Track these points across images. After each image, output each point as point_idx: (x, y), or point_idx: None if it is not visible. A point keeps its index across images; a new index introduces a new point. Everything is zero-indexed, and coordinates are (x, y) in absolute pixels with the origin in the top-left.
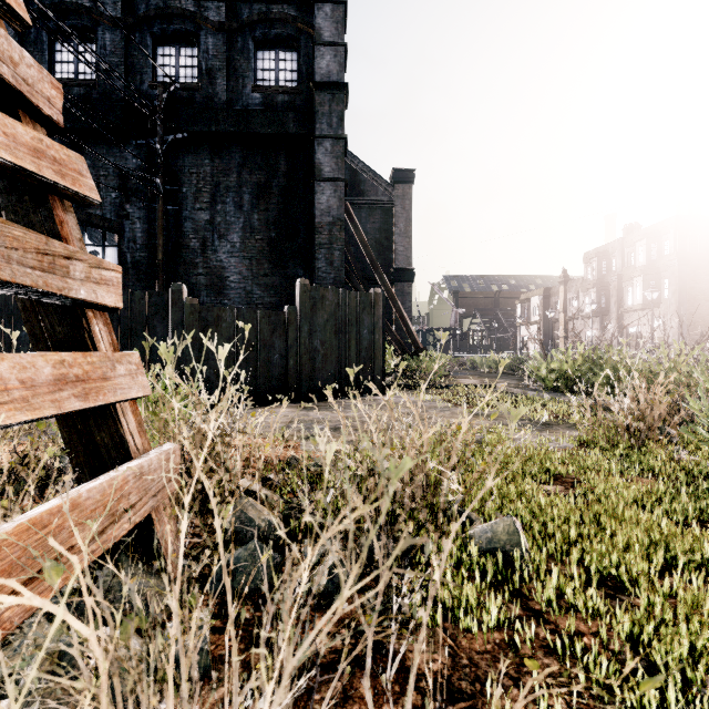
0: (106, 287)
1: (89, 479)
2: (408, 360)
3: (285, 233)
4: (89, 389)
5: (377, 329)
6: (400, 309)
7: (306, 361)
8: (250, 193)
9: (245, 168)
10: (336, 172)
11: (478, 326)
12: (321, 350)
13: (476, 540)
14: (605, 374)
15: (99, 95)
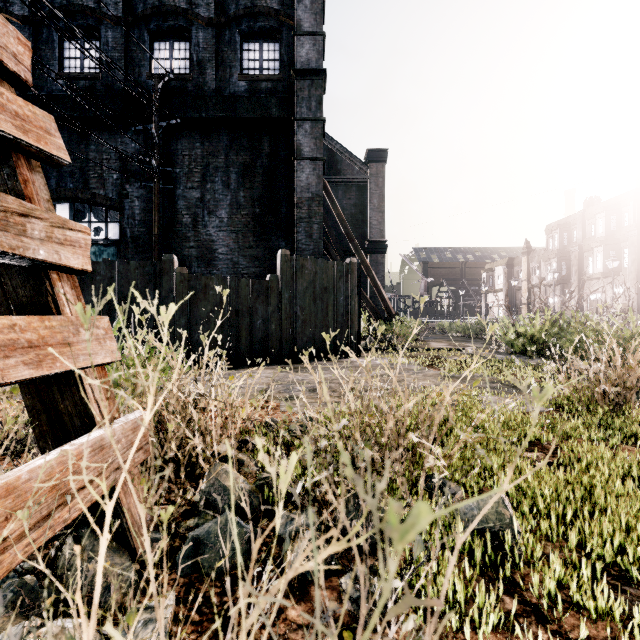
0: (72, 248)
1: (52, 449)
2: (381, 325)
3: (268, 208)
4: (44, 355)
5: (352, 296)
6: (374, 278)
7: (287, 326)
8: (237, 172)
9: (232, 150)
10: (314, 151)
11: (445, 293)
12: (301, 316)
13: (462, 518)
14: (573, 339)
15: (102, 87)
